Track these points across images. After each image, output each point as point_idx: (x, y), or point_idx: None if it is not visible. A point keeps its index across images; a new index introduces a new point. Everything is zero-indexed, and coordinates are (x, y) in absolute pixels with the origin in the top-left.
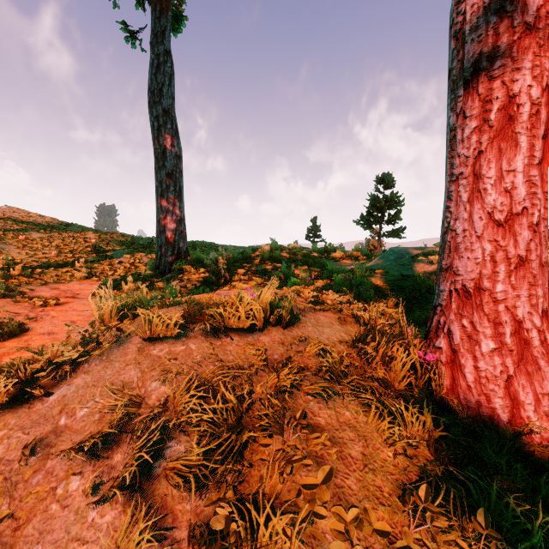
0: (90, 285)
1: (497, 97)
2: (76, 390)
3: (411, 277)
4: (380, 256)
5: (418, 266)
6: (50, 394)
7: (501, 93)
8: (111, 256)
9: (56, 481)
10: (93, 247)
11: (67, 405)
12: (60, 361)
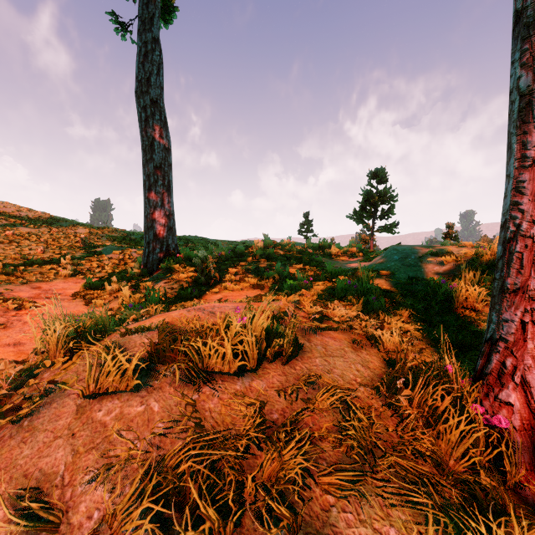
0: (75, 283)
1: None
2: None
3: (420, 280)
4: (382, 255)
5: (426, 267)
6: None
7: None
8: (99, 251)
9: None
10: (82, 242)
11: None
12: None
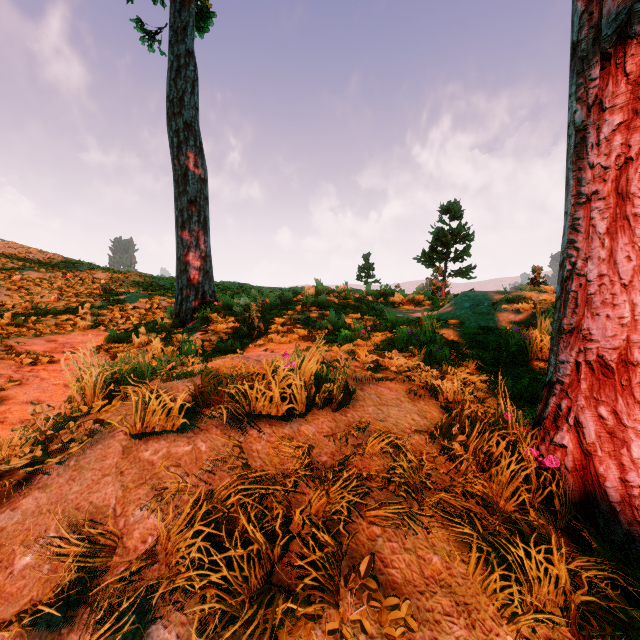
0: (95, 336)
1: None
2: (22, 520)
3: (493, 330)
4: (451, 302)
5: (500, 315)
6: None
7: None
8: (123, 300)
9: None
10: (102, 289)
11: (3, 546)
12: (5, 469)
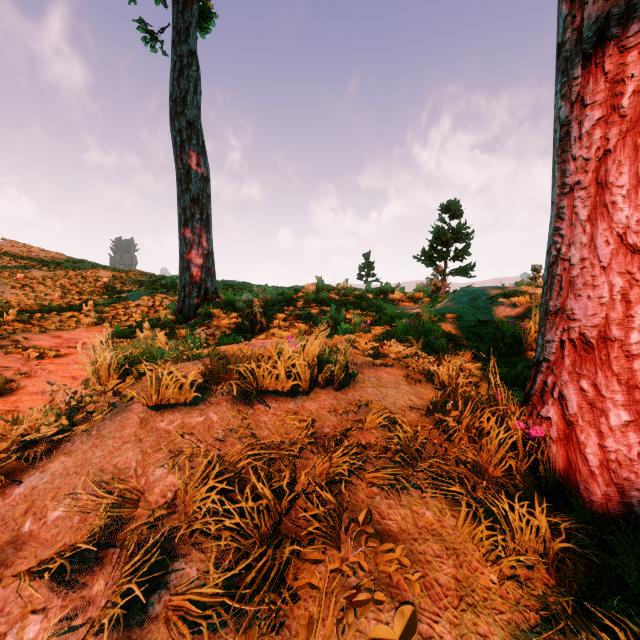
0: (99, 332)
1: (632, 75)
2: (51, 480)
3: (490, 323)
4: (450, 297)
5: (497, 309)
6: (16, 483)
7: (638, 68)
8: (126, 297)
9: (6, 623)
10: (104, 287)
11: (36, 502)
12: (33, 437)
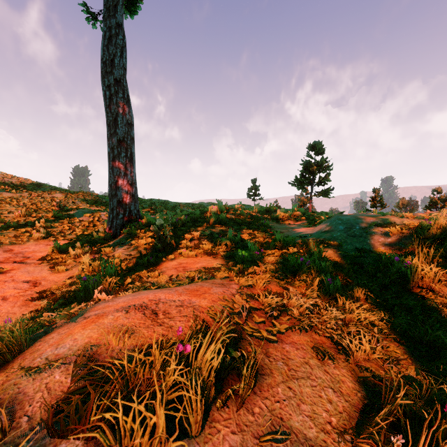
0: (45, 245)
1: None
2: None
3: (368, 252)
4: (327, 224)
5: (372, 238)
6: None
7: None
8: (72, 214)
9: None
10: (57, 206)
11: None
12: None
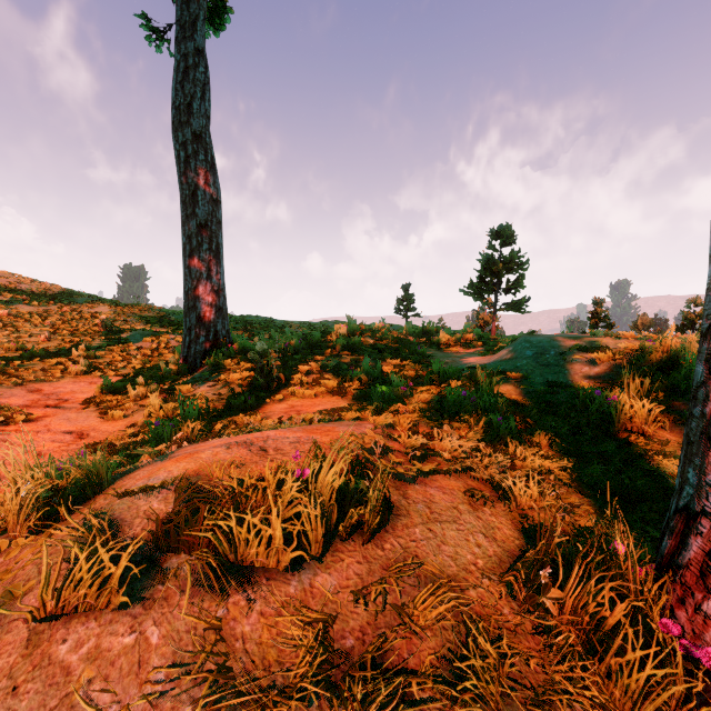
0: (89, 384)
1: None
2: None
3: (564, 387)
4: (509, 348)
5: (571, 368)
6: None
7: None
8: (125, 338)
9: None
10: (102, 326)
11: None
12: None
